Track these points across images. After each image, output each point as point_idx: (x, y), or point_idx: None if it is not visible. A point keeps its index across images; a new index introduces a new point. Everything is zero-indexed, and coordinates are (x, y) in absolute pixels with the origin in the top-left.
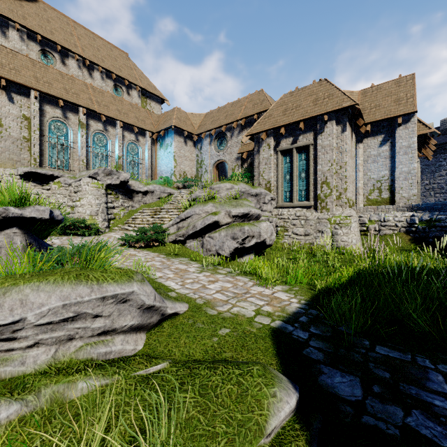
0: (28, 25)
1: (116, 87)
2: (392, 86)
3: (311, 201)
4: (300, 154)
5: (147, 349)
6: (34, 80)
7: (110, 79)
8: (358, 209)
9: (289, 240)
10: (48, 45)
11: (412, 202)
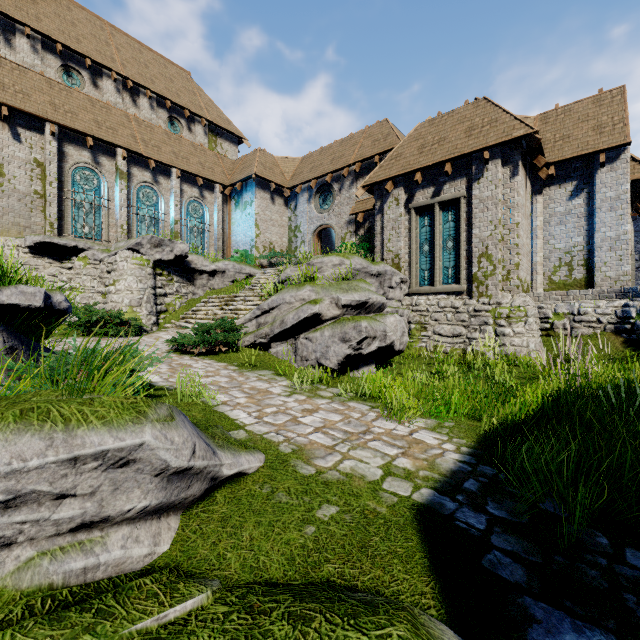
0: (43, 29)
1: (173, 120)
2: (589, 106)
3: (463, 284)
4: (446, 213)
5: (176, 552)
6: (51, 109)
7: (162, 109)
8: (536, 295)
9: (428, 344)
10: (73, 59)
11: (622, 284)
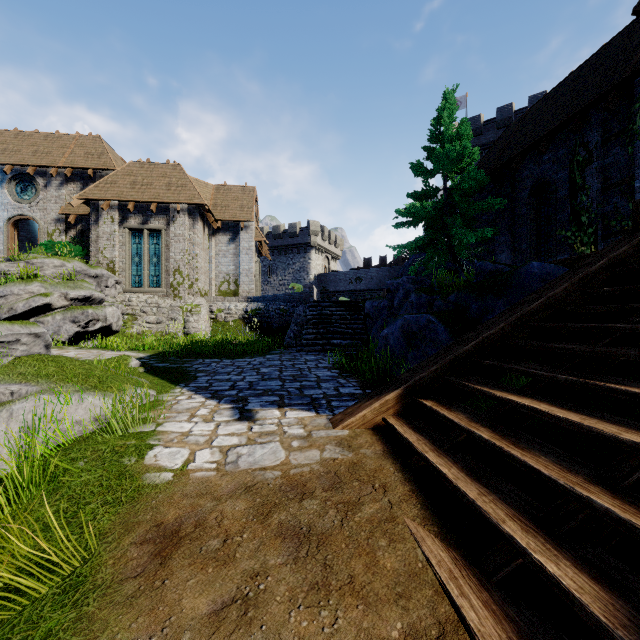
0: None
1: None
2: (240, 191)
3: (164, 288)
4: (152, 237)
5: None
6: None
7: None
8: (210, 298)
9: (139, 329)
10: None
11: (251, 295)
